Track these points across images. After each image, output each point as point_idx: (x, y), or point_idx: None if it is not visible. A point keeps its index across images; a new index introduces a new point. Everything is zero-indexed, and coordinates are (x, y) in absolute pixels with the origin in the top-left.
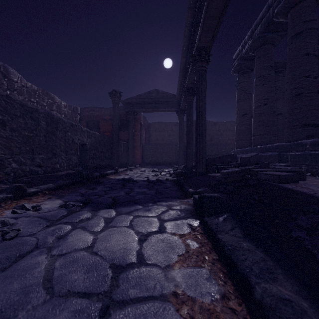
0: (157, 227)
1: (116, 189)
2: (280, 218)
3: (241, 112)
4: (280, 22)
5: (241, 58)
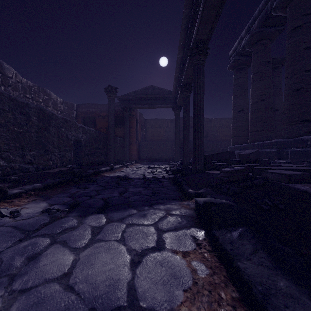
0: (154, 240)
1: (109, 189)
2: (307, 232)
3: (237, 108)
4: (278, 16)
5: (238, 54)
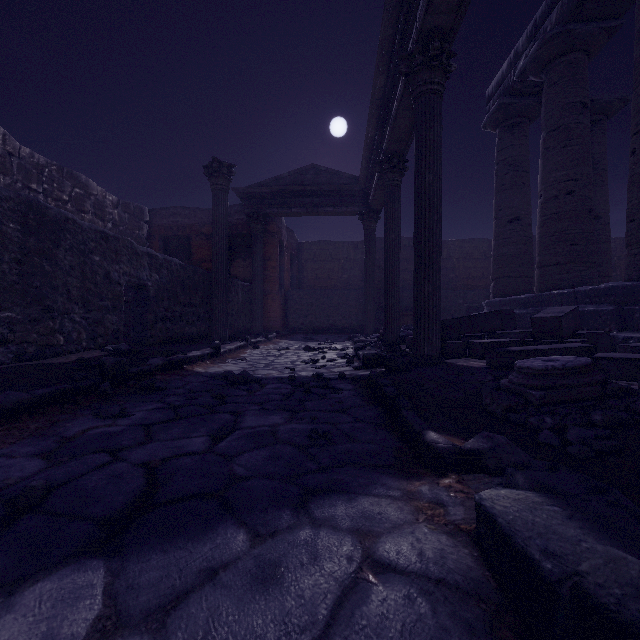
0: None
1: (188, 418)
2: None
3: (506, 214)
4: None
5: (508, 91)
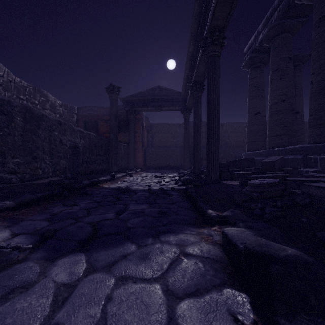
0: None
1: (104, 206)
2: None
3: (253, 111)
4: (302, 5)
5: (254, 51)
